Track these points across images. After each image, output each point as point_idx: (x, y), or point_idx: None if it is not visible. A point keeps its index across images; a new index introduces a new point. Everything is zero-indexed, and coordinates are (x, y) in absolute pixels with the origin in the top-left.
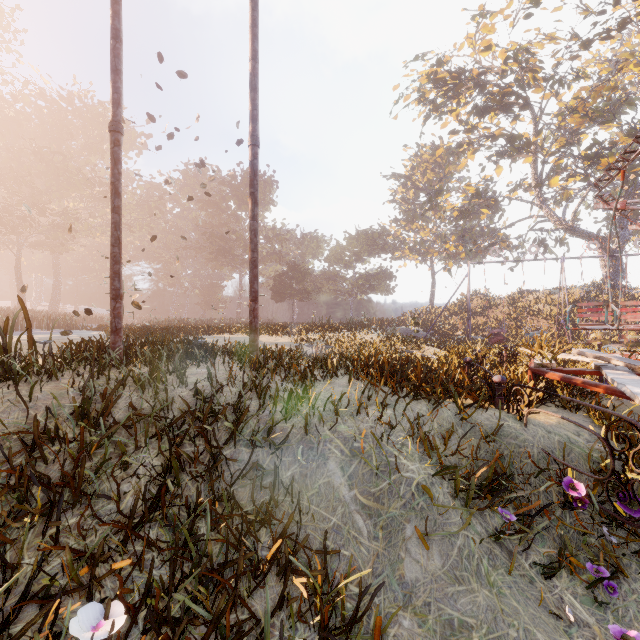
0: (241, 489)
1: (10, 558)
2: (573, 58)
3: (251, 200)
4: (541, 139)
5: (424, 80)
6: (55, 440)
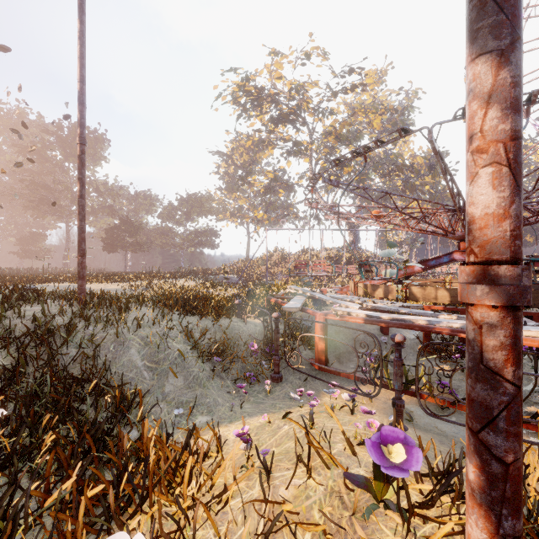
0: (72, 370)
1: None
2: (328, 100)
3: (79, 183)
4: (316, 146)
5: (236, 88)
6: None
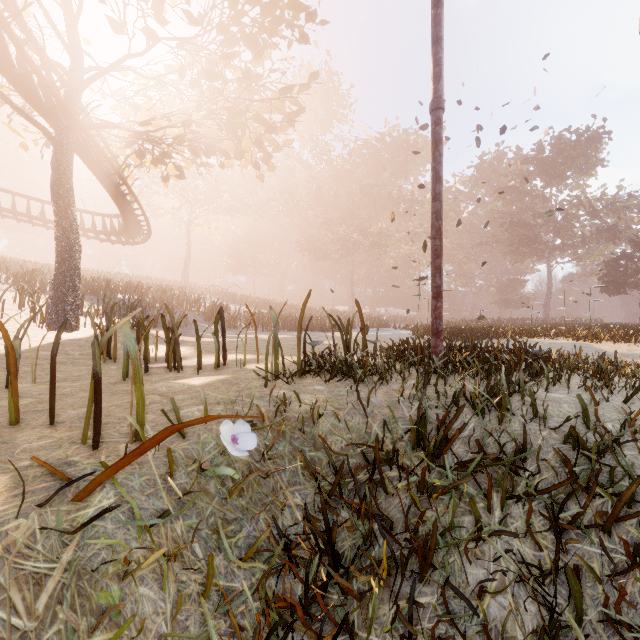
0: None
1: (357, 617)
2: None
3: None
4: None
5: None
6: (392, 462)
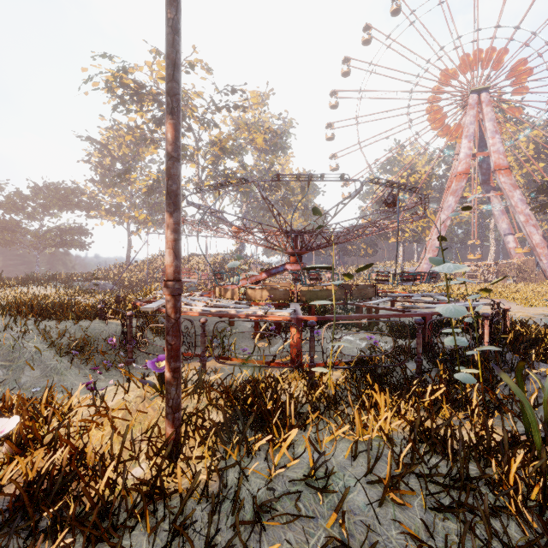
0: None
1: None
2: (213, 113)
3: None
4: (203, 153)
5: (111, 78)
6: None
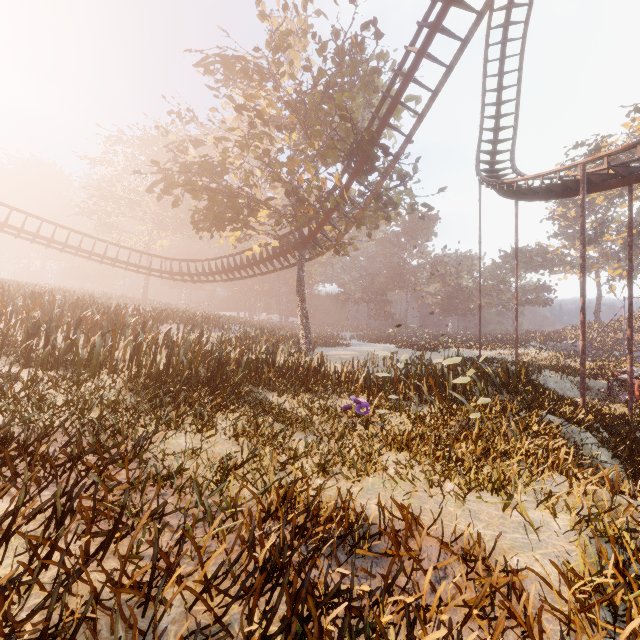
0: None
1: None
2: None
3: (516, 322)
4: None
5: None
6: None
